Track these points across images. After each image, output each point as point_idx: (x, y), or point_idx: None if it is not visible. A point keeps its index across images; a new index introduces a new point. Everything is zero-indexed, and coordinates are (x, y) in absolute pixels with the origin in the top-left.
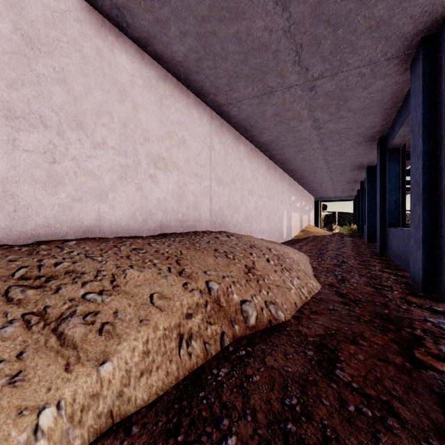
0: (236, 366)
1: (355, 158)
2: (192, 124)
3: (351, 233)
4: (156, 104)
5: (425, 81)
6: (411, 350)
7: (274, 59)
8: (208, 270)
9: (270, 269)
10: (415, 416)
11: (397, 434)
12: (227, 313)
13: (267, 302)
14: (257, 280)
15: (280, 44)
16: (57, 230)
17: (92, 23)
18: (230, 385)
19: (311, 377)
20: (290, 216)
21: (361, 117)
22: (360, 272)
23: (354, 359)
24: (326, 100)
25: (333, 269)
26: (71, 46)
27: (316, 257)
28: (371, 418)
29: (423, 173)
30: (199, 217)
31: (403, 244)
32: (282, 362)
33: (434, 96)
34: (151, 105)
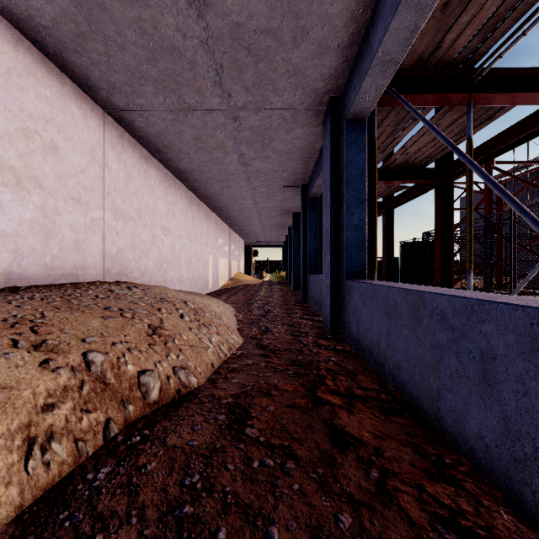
0: (125, 459)
1: (282, 202)
2: (71, 126)
3: (280, 280)
4: None
5: (332, 139)
6: (315, 390)
7: (191, 71)
8: (90, 336)
9: (183, 327)
10: (309, 451)
11: (293, 474)
12: (117, 391)
13: (176, 367)
14: (165, 342)
15: (197, 56)
16: None
17: None
18: (112, 487)
19: (219, 445)
20: (218, 262)
21: (285, 160)
22: (283, 321)
23: (265, 412)
24: (251, 135)
25: (258, 320)
26: None
27: (242, 308)
28: (273, 467)
29: (331, 224)
30: (82, 262)
31: (319, 290)
32: (188, 437)
33: (339, 154)
34: None
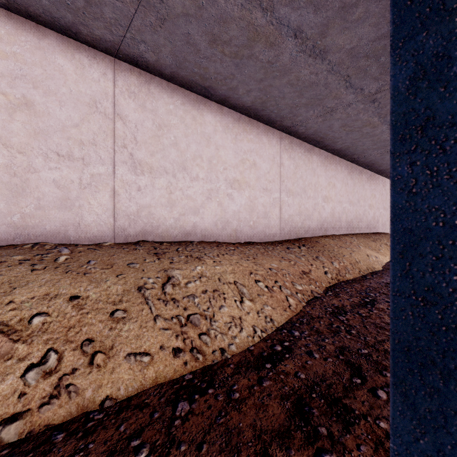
0: None
1: None
2: (377, 187)
3: None
4: (369, 186)
5: None
6: None
7: None
8: None
9: None
10: None
11: None
12: None
13: None
14: None
15: None
16: (356, 230)
17: (360, 171)
18: None
19: None
20: None
21: None
22: None
23: None
24: None
25: None
26: (358, 181)
27: None
28: None
29: None
30: (378, 226)
31: None
32: None
33: None
34: (368, 187)
